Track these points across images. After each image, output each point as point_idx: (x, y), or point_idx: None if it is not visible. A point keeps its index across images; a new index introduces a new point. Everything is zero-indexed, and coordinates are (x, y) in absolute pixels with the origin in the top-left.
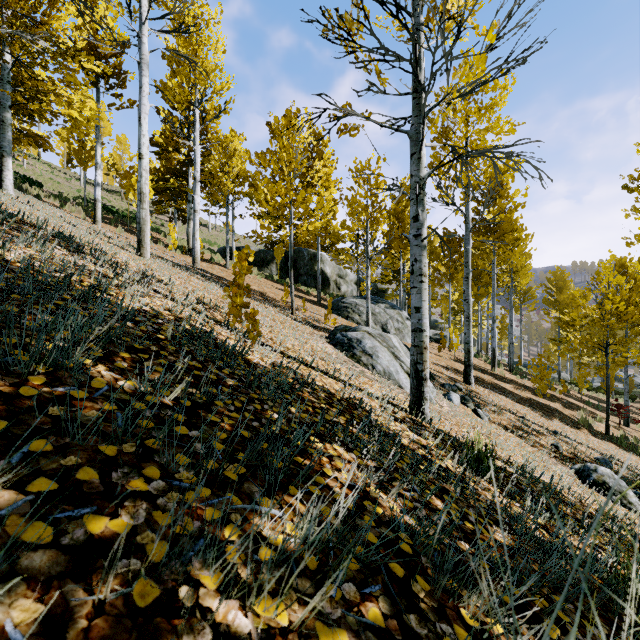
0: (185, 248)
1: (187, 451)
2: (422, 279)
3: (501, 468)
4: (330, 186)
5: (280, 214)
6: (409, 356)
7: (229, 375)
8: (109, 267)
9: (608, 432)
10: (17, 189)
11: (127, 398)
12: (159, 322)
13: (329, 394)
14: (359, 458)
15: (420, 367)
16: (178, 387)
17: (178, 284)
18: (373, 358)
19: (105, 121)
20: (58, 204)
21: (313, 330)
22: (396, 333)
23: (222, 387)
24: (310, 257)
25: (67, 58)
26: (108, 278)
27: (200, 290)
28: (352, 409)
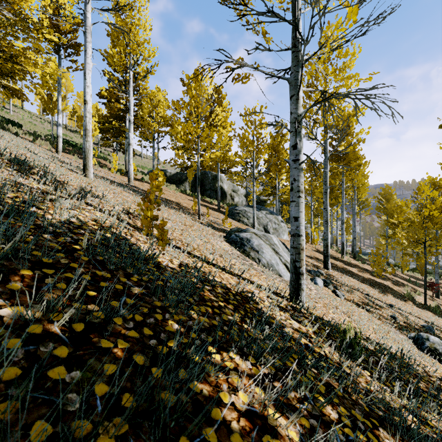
0: (123, 171)
1: (54, 410)
2: (299, 195)
3: (365, 347)
4: (227, 127)
5: (190, 146)
6: (285, 251)
7: (136, 282)
8: (52, 185)
9: (426, 303)
10: (1, 128)
11: (0, 333)
12: (81, 232)
13: (226, 289)
14: (254, 365)
15: (298, 264)
16: (67, 313)
17: (111, 198)
18: (259, 253)
19: (69, 82)
20: (32, 139)
21: (214, 231)
22: (274, 232)
23: (126, 298)
24: (213, 177)
25: (33, 30)
26: (46, 194)
27: (128, 202)
28: (245, 302)
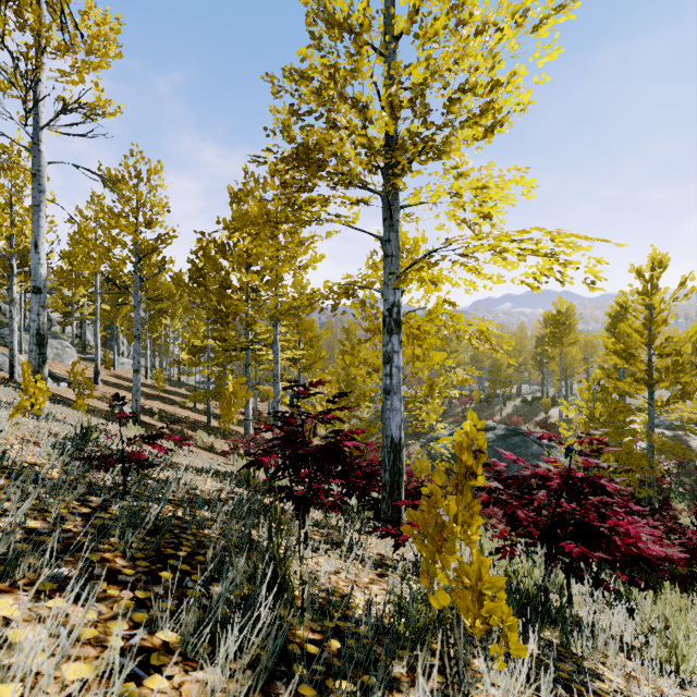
0: None
1: None
2: (14, 332)
3: None
4: None
5: None
6: None
7: None
8: None
9: (195, 407)
10: None
11: None
12: None
13: None
14: None
15: (13, 362)
16: None
17: None
18: (3, 365)
19: None
20: None
21: None
22: (56, 357)
23: None
24: None
25: None
26: None
27: None
28: None
